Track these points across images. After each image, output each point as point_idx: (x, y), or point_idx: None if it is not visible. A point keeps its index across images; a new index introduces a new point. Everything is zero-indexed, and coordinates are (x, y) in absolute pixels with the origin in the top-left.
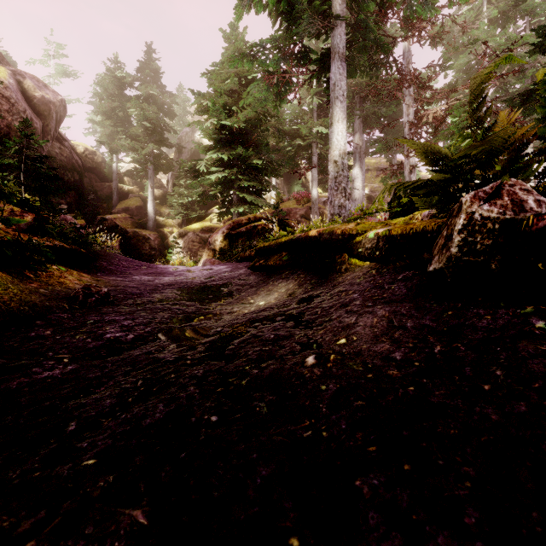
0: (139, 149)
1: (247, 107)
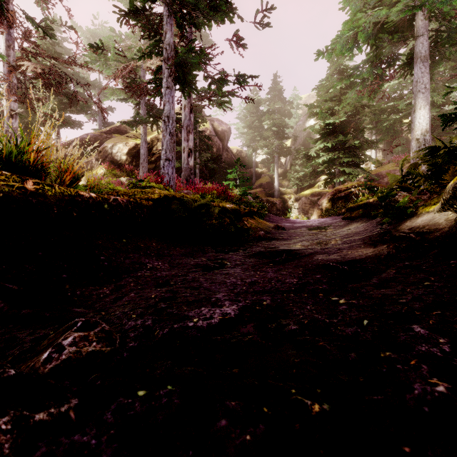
0: (269, 145)
1: (346, 105)
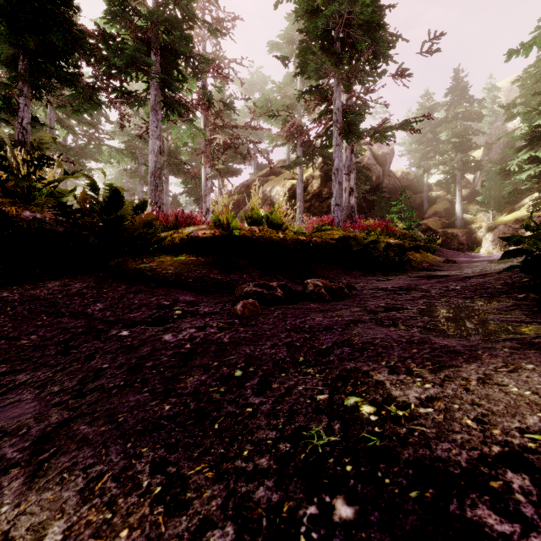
0: (447, 162)
1: None
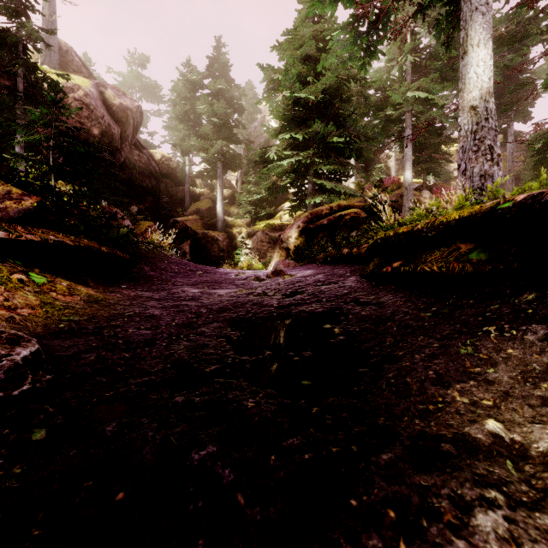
0: (208, 148)
1: (326, 72)
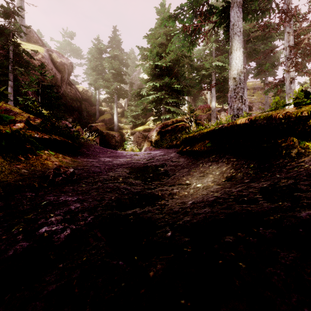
0: (109, 86)
1: (171, 52)
